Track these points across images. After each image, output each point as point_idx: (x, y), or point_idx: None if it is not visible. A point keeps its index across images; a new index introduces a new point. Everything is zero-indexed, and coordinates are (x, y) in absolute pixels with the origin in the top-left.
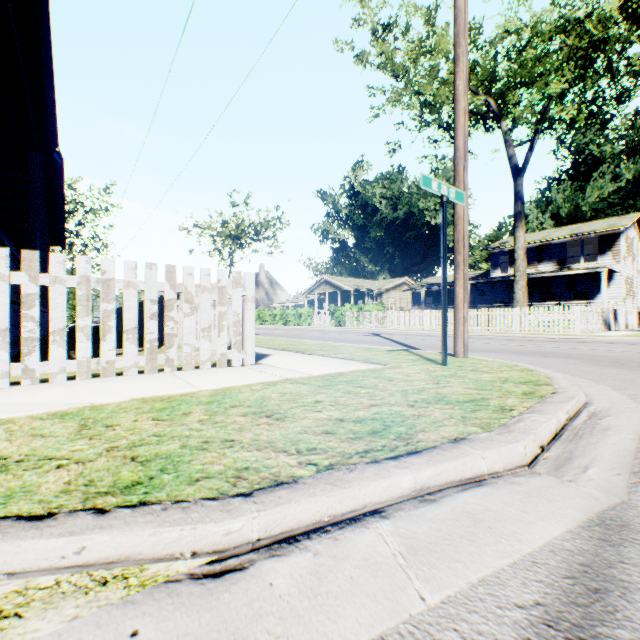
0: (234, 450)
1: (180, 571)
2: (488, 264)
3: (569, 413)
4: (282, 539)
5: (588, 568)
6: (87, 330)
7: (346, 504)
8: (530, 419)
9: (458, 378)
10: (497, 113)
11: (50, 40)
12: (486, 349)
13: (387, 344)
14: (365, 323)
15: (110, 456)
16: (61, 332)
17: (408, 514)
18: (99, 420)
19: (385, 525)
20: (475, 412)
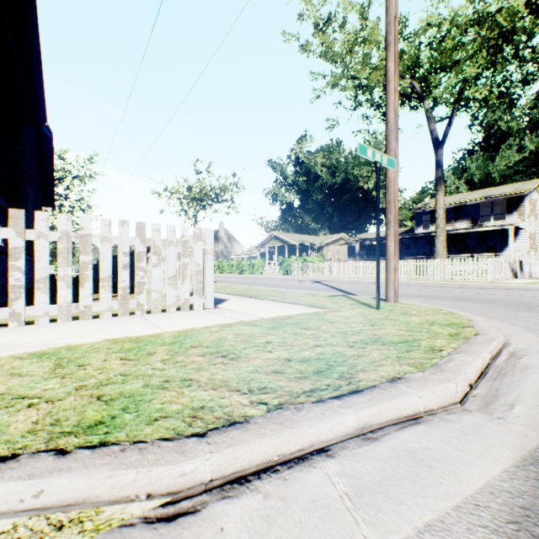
0: (192, 389)
1: (134, 514)
2: (412, 222)
3: (492, 353)
4: (234, 479)
5: (530, 512)
6: (67, 279)
7: (294, 443)
8: (458, 359)
9: (391, 321)
10: (420, 94)
11: (37, 28)
12: (412, 294)
13: (327, 290)
14: (308, 272)
15: (78, 395)
16: (44, 280)
17: (352, 453)
18: (73, 360)
19: (331, 464)
20: (408, 352)
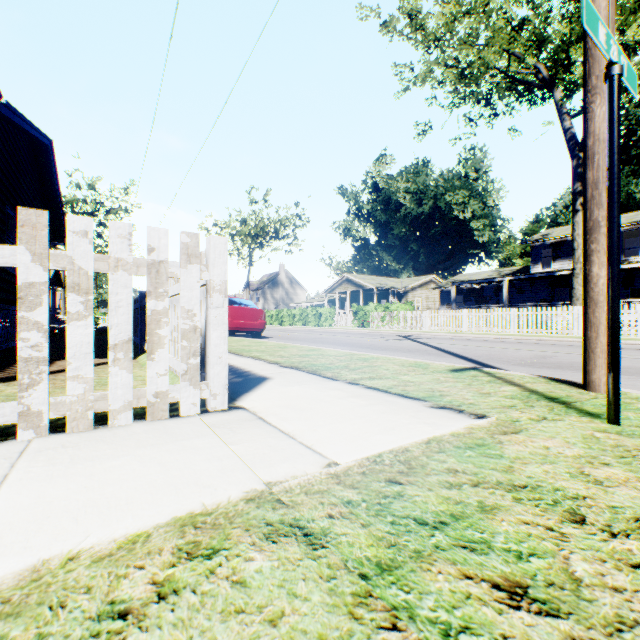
0: None
1: None
2: (524, 260)
3: None
4: None
5: None
6: None
7: None
8: None
9: None
10: (548, 80)
11: None
12: None
13: (432, 353)
14: (391, 324)
15: None
16: None
17: None
18: None
19: None
20: None
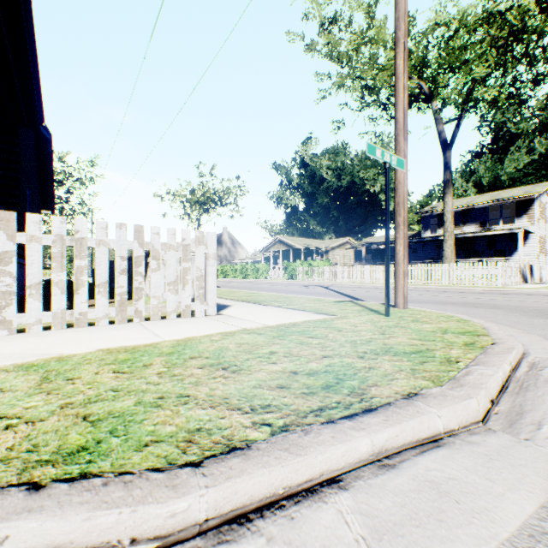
0: (188, 407)
1: None
2: (419, 226)
3: (511, 364)
4: (233, 518)
5: None
6: (61, 284)
7: (302, 473)
8: (477, 372)
9: (401, 328)
10: (428, 95)
11: (32, 24)
12: (421, 300)
13: (333, 295)
14: (314, 277)
15: (62, 414)
16: (37, 286)
17: (368, 484)
18: (62, 372)
19: (344, 499)
20: (423, 364)
